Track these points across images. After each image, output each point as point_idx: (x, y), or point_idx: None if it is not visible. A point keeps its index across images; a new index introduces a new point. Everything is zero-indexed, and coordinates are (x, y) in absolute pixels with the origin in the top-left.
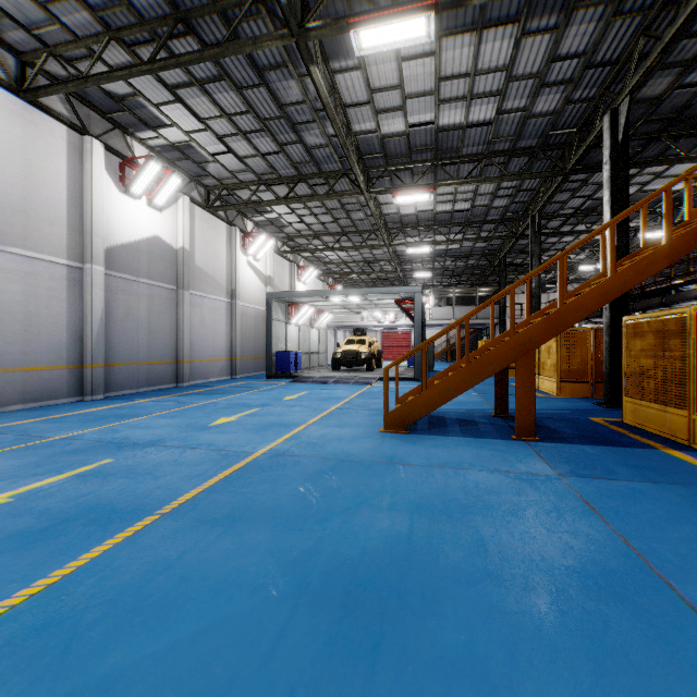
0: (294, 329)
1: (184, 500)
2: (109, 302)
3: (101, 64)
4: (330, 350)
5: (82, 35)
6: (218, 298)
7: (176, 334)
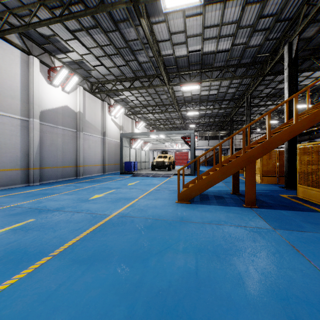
0: (133, 151)
1: (67, 246)
2: (42, 137)
3: (37, 19)
4: (150, 160)
5: (26, 3)
6: (97, 136)
7: (76, 153)
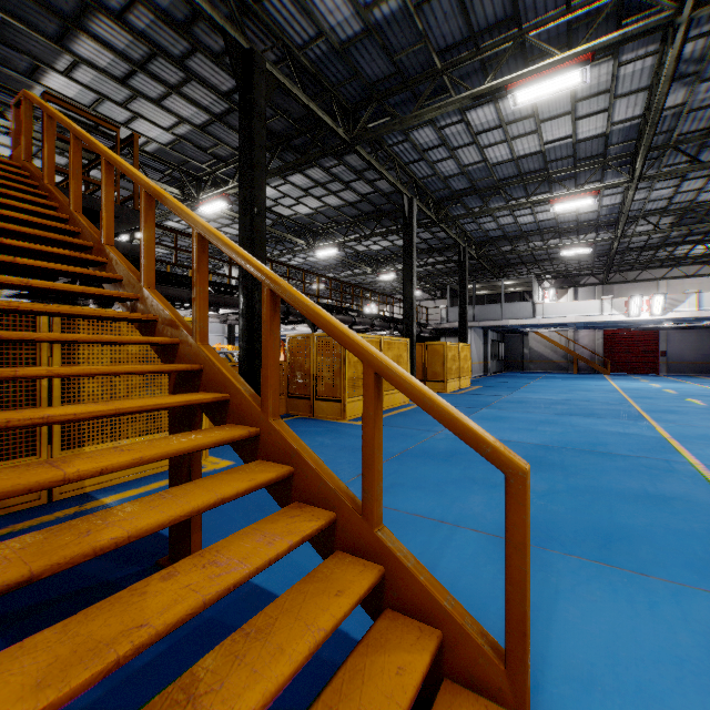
0: None
1: None
2: None
3: None
4: None
5: None
6: None
7: None
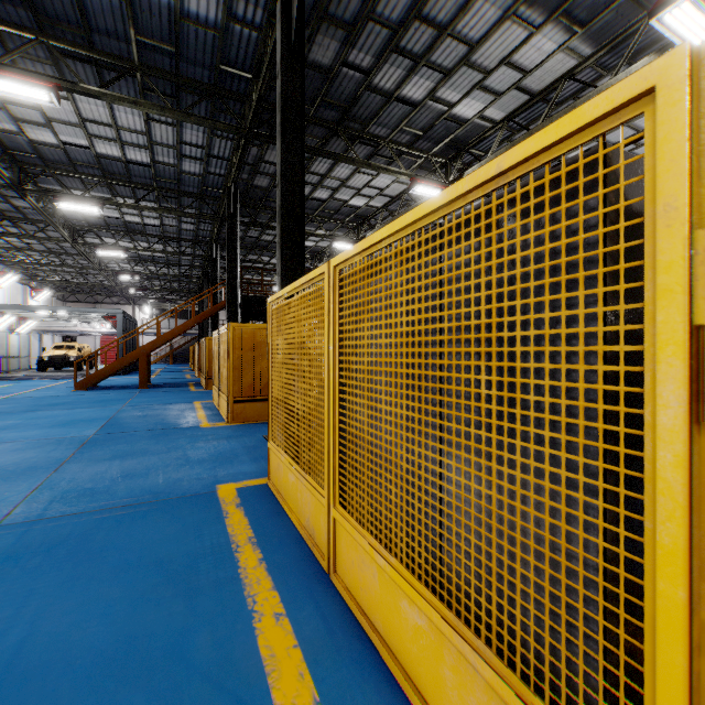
0: None
1: None
2: None
3: None
4: (34, 354)
5: None
6: None
7: None
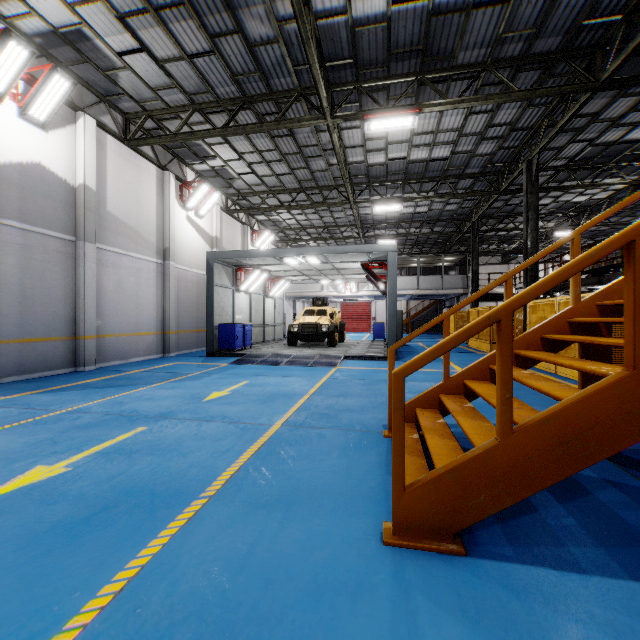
0: (244, 297)
1: None
2: None
3: None
4: (288, 321)
5: None
6: (144, 258)
7: (75, 301)
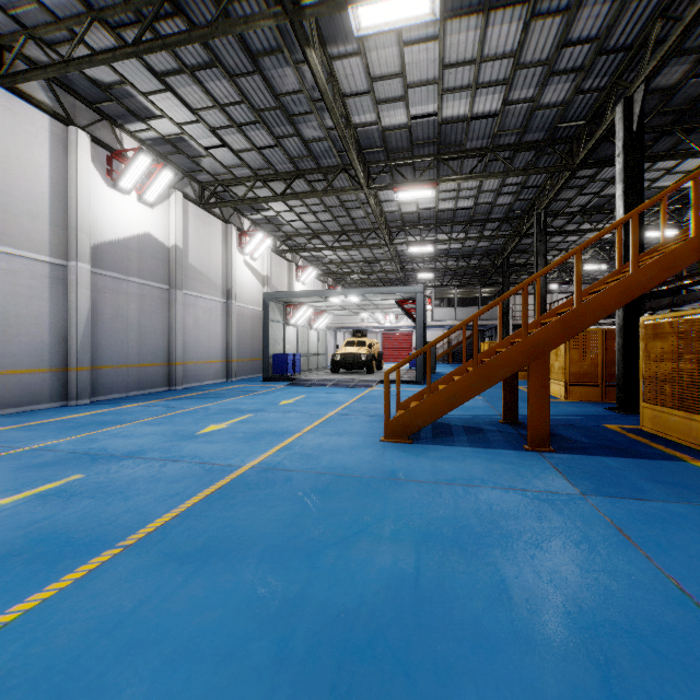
0: (292, 330)
1: (154, 527)
2: (96, 301)
3: (85, 49)
4: (330, 351)
5: (62, 16)
6: (213, 299)
7: (169, 336)
